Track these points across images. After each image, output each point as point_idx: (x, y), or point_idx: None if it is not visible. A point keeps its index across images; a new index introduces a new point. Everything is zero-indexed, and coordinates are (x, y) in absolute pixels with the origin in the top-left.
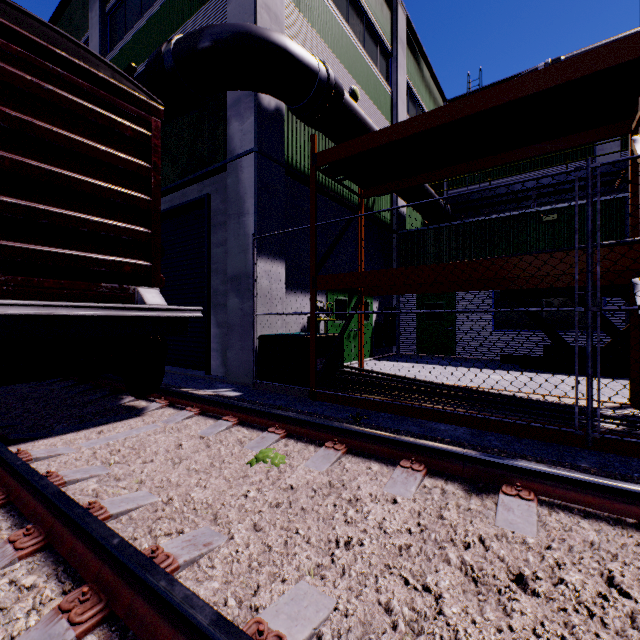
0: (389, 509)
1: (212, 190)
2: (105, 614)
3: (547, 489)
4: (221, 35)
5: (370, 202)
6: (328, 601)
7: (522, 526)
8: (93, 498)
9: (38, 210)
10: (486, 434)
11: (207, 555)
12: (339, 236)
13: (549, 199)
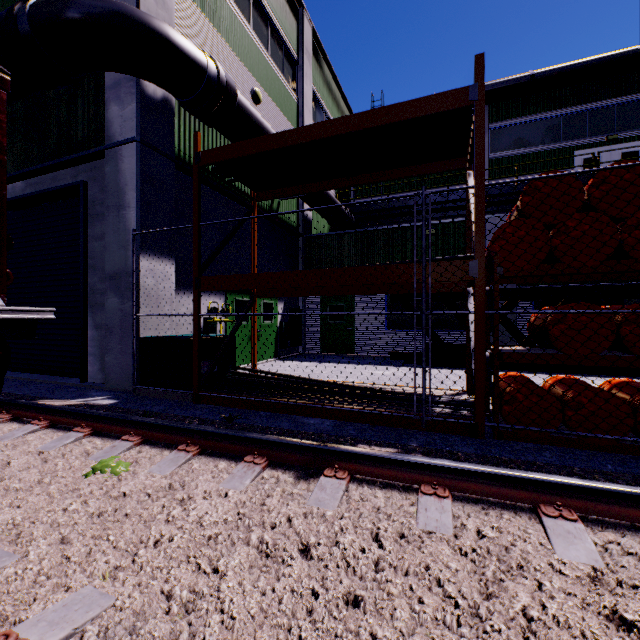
0: (216, 503)
1: (89, 177)
2: None
3: (360, 468)
4: (90, 9)
5: (275, 204)
6: (107, 600)
7: (328, 502)
8: None
9: None
10: (348, 425)
11: None
12: (228, 237)
13: (437, 215)
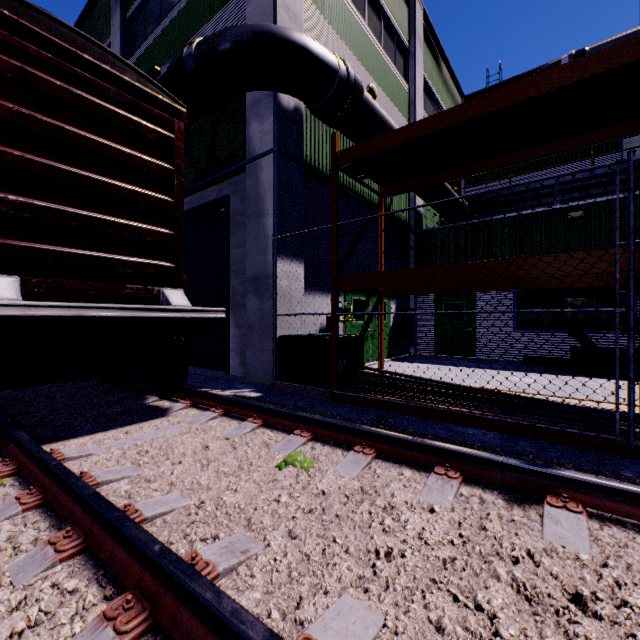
0: (427, 518)
1: (231, 191)
2: (149, 623)
3: (596, 501)
4: (242, 36)
5: (387, 201)
6: (376, 617)
7: (573, 541)
8: (126, 500)
9: (67, 213)
10: (518, 439)
11: (245, 563)
12: (360, 236)
13: (573, 195)
